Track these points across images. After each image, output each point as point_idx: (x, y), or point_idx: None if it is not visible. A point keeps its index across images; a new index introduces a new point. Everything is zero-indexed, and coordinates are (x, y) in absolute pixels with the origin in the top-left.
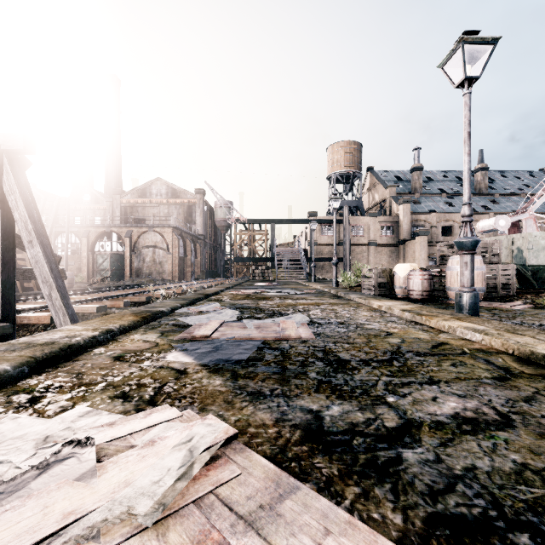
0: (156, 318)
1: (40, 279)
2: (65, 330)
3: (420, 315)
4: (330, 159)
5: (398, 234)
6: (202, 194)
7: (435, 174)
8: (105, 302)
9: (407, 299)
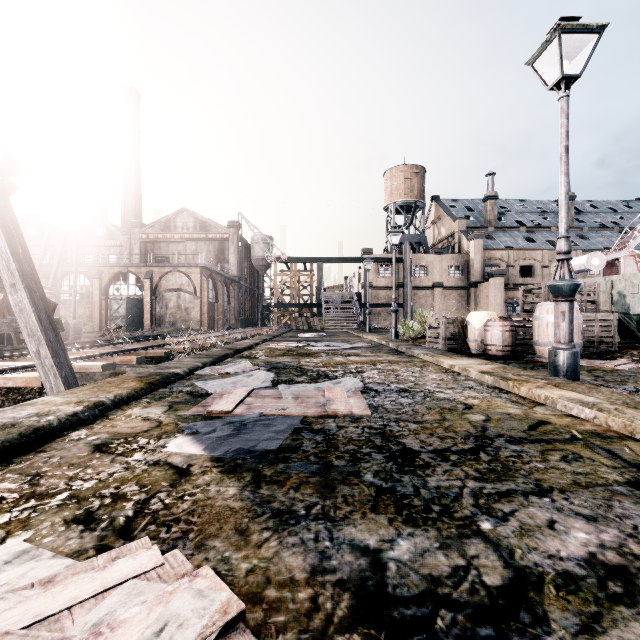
0: (167, 384)
1: (25, 332)
2: (39, 404)
3: (505, 380)
4: (388, 186)
5: (468, 275)
6: (236, 228)
7: (512, 205)
8: (114, 358)
9: (484, 355)
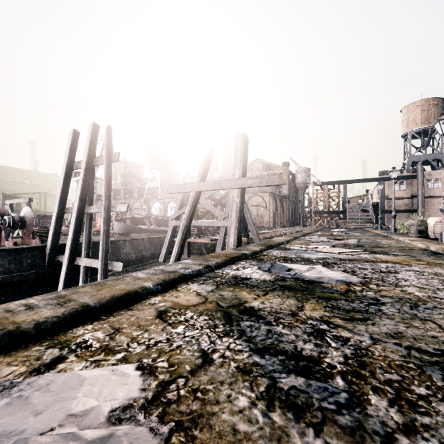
0: (297, 238)
1: (249, 225)
2: (280, 238)
3: (412, 241)
4: (405, 119)
5: None
6: (287, 166)
7: None
8: None
9: (434, 238)
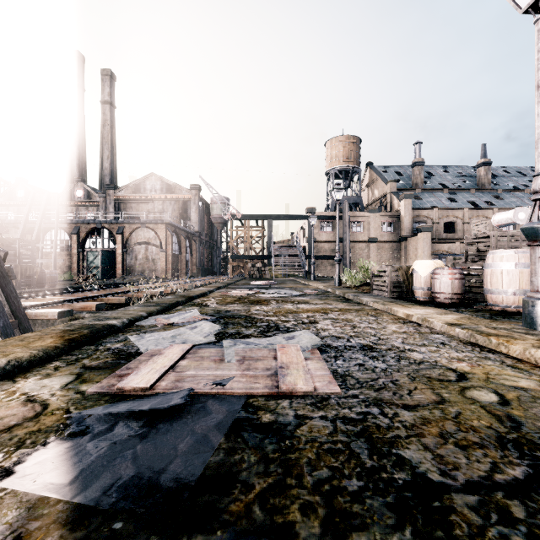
0: (96, 339)
1: None
2: None
3: (484, 335)
4: (329, 154)
5: (399, 231)
6: (197, 190)
7: (436, 170)
8: (74, 305)
9: (431, 303)
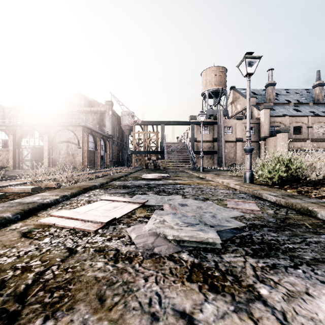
0: None
1: None
2: None
3: None
4: (204, 80)
5: (258, 133)
6: (110, 105)
7: (280, 91)
8: None
9: None
